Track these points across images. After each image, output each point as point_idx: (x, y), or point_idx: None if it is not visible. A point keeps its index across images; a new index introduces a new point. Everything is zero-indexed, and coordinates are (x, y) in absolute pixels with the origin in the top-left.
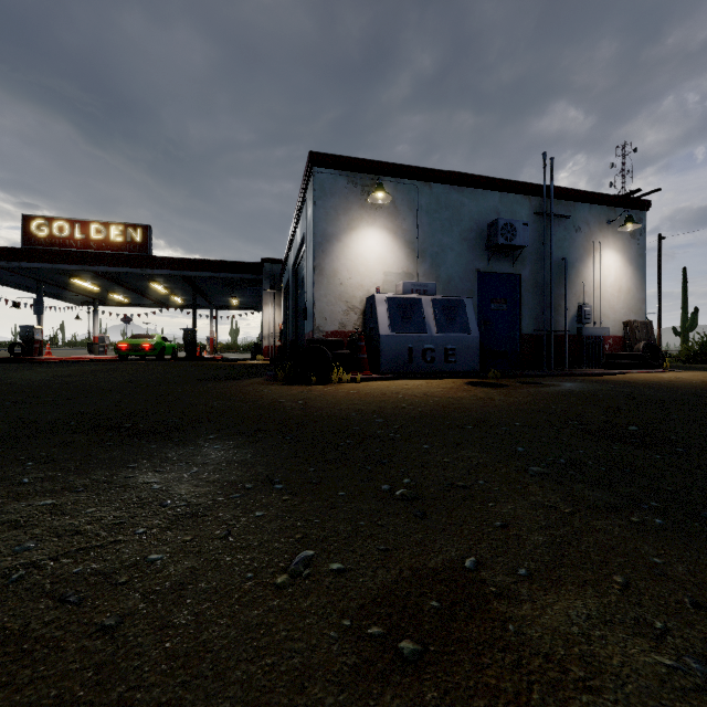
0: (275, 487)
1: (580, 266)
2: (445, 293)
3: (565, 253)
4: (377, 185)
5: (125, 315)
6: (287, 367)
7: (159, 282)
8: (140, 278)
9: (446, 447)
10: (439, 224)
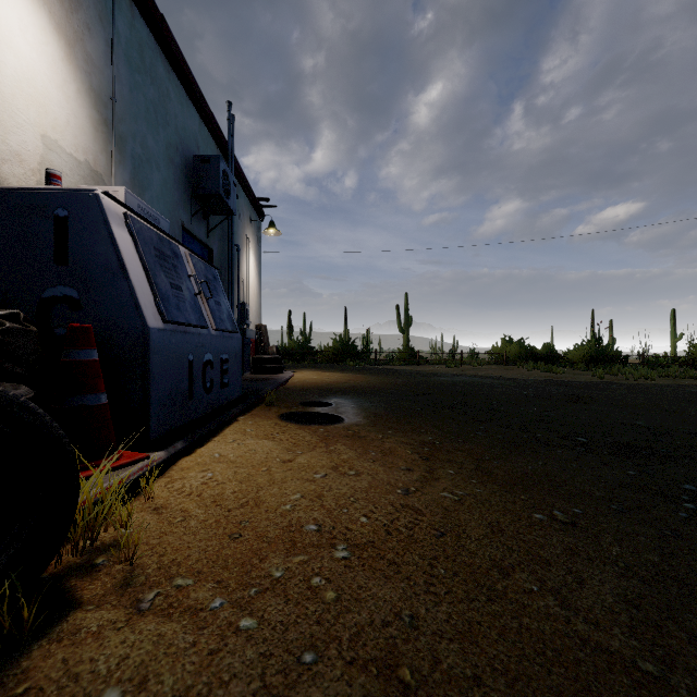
0: None
1: (241, 259)
2: None
3: (235, 238)
4: None
5: None
6: None
7: None
8: None
9: None
10: (143, 102)
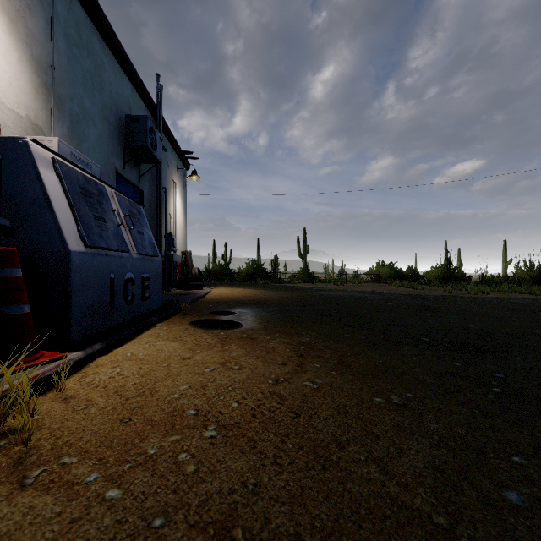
0: None
1: (169, 199)
2: None
3: (163, 183)
4: None
5: None
6: None
7: None
8: None
9: None
10: (80, 70)
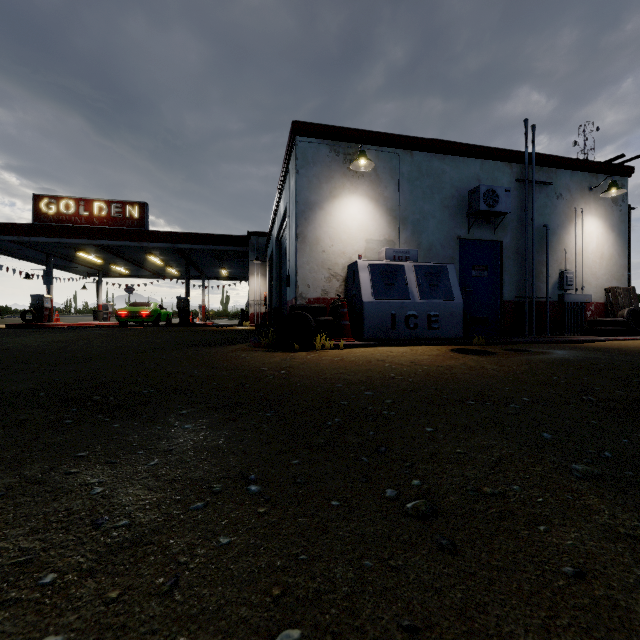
0: (249, 490)
1: (561, 233)
2: (427, 260)
3: (546, 220)
4: (359, 152)
5: (126, 285)
6: (270, 333)
7: (155, 254)
8: (138, 251)
9: (454, 431)
10: (420, 192)
